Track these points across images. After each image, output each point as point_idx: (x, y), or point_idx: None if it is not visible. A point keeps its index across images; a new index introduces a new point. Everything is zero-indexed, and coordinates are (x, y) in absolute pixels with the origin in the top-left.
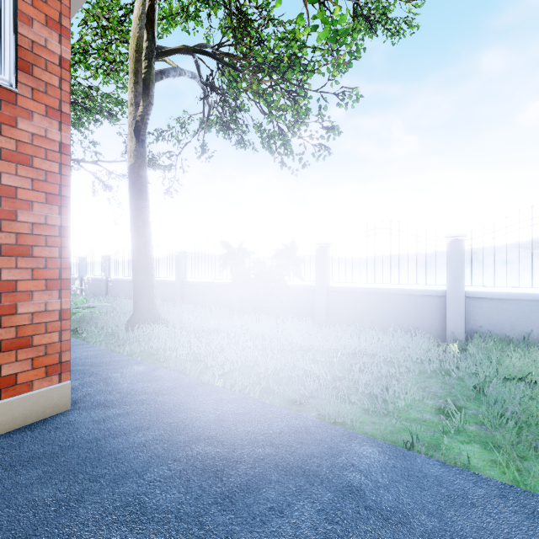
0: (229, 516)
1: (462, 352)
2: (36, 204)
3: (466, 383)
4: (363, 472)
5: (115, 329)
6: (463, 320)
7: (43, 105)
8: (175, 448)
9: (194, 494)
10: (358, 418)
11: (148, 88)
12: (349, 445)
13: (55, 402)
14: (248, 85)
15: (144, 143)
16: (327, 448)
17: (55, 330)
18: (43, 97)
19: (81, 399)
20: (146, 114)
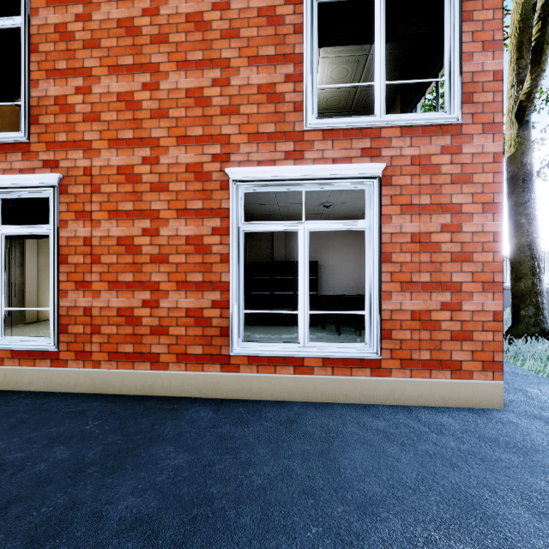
0: None
1: None
2: (474, 215)
3: None
4: None
5: None
6: None
7: (479, 125)
8: None
9: None
10: None
11: (539, 55)
12: None
13: (489, 396)
14: None
15: (528, 124)
16: None
17: (489, 329)
18: (479, 117)
19: (507, 403)
20: (535, 87)
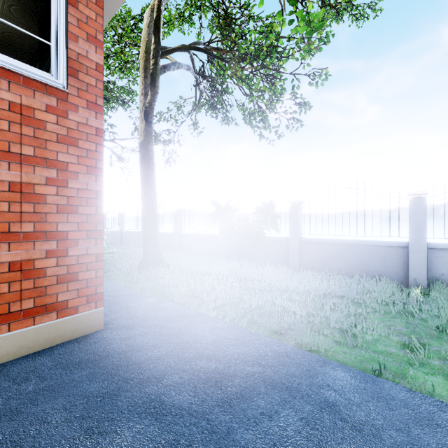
0: (229, 416)
1: (425, 296)
2: (80, 174)
3: (430, 323)
4: (337, 391)
5: (130, 270)
6: (425, 268)
7: (85, 100)
8: (183, 362)
9: (201, 398)
10: (330, 348)
11: (155, 81)
12: (324, 369)
13: (93, 322)
14: (233, 72)
15: (151, 124)
16: (305, 370)
17: (93, 269)
18: (85, 94)
19: (110, 322)
20: (153, 101)
